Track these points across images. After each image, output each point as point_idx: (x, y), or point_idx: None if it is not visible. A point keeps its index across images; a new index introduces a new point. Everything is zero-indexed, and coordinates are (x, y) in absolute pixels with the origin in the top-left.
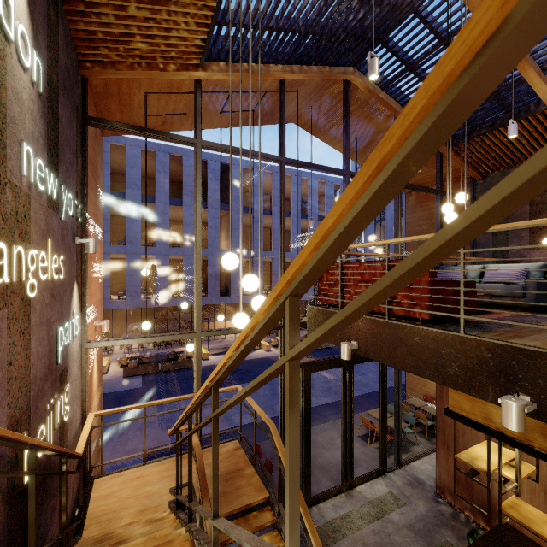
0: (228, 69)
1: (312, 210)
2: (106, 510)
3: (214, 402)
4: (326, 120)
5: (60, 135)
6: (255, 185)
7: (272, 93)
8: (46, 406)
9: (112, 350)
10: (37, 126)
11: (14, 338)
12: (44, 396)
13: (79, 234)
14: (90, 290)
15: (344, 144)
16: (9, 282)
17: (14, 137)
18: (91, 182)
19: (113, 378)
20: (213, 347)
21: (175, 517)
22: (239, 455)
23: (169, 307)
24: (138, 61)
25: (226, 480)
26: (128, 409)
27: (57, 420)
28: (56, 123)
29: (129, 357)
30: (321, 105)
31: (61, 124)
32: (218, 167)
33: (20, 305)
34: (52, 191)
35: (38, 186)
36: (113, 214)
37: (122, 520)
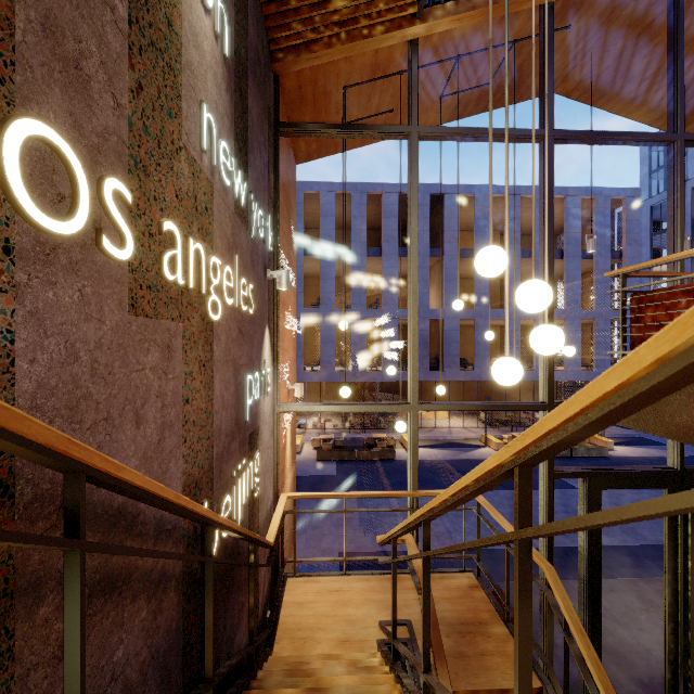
0: (459, 9)
1: (570, 244)
2: (300, 624)
3: (520, 503)
4: (618, 70)
5: (249, 130)
6: (479, 218)
7: (523, 43)
8: (233, 472)
9: (305, 429)
10: (221, 99)
11: (192, 368)
12: (230, 457)
13: (271, 269)
14: (282, 343)
15: (668, 87)
16: (185, 288)
17: (192, 92)
18: (283, 212)
19: (306, 459)
20: (420, 437)
21: (393, 676)
22: (478, 598)
23: (366, 383)
24: (337, 35)
25: (462, 634)
26: (325, 497)
27: (246, 493)
28: (245, 112)
29: (322, 438)
30: (611, 43)
31: (251, 117)
32: (426, 201)
33: (200, 326)
34: (240, 195)
35: (222, 177)
36: (306, 275)
37: (319, 645)
